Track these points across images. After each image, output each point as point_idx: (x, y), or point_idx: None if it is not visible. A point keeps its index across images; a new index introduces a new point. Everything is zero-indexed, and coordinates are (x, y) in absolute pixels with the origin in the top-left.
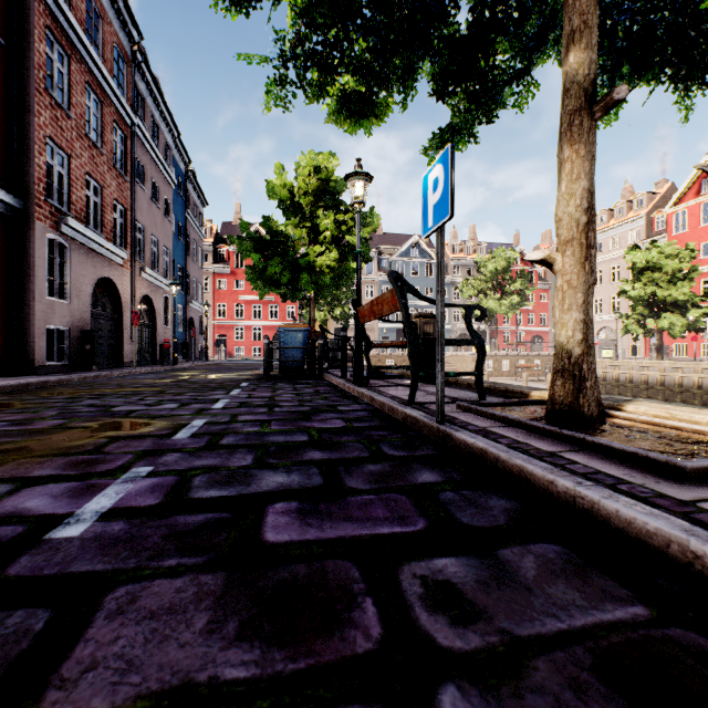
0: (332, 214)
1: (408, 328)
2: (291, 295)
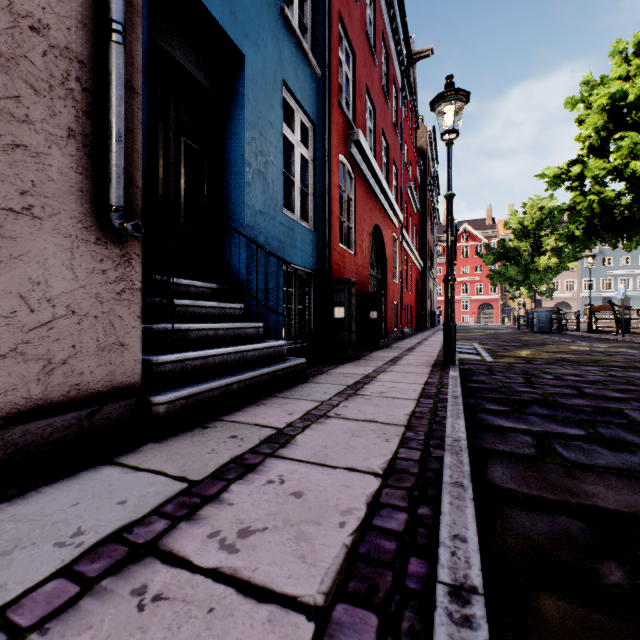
0: (553, 236)
1: (614, 315)
2: (516, 284)
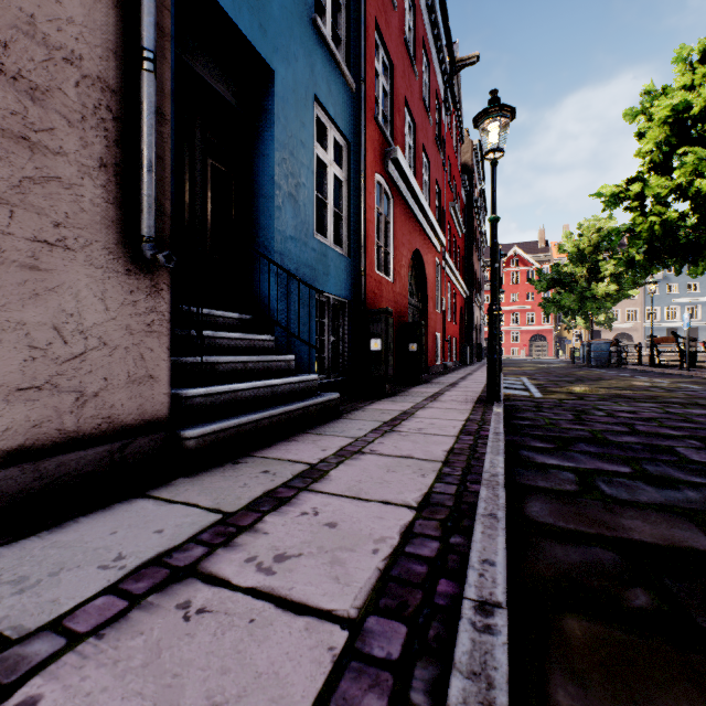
0: (612, 260)
1: (678, 348)
2: (571, 314)
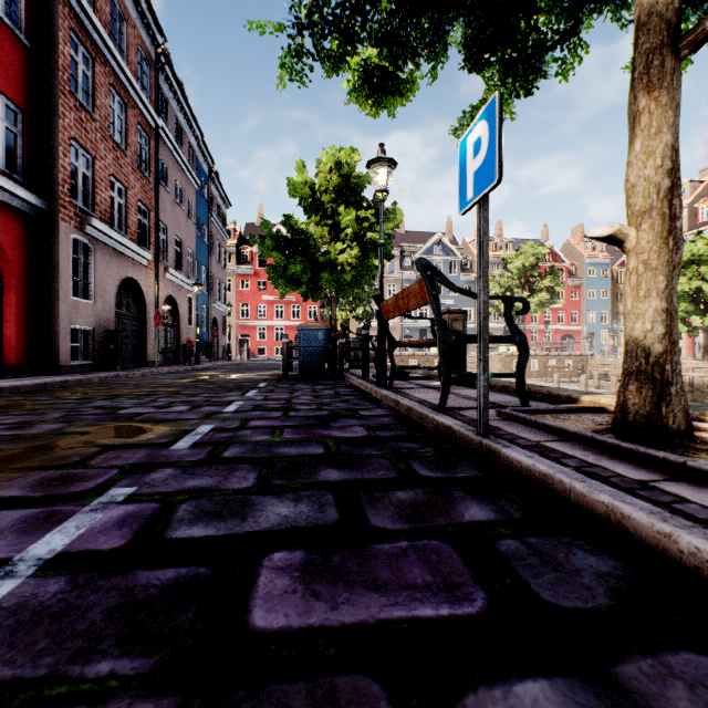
0: (353, 210)
1: (439, 323)
2: (312, 295)
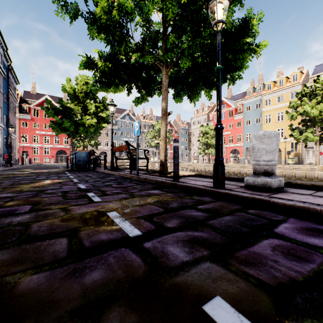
0: (94, 103)
1: (130, 155)
2: (73, 135)
